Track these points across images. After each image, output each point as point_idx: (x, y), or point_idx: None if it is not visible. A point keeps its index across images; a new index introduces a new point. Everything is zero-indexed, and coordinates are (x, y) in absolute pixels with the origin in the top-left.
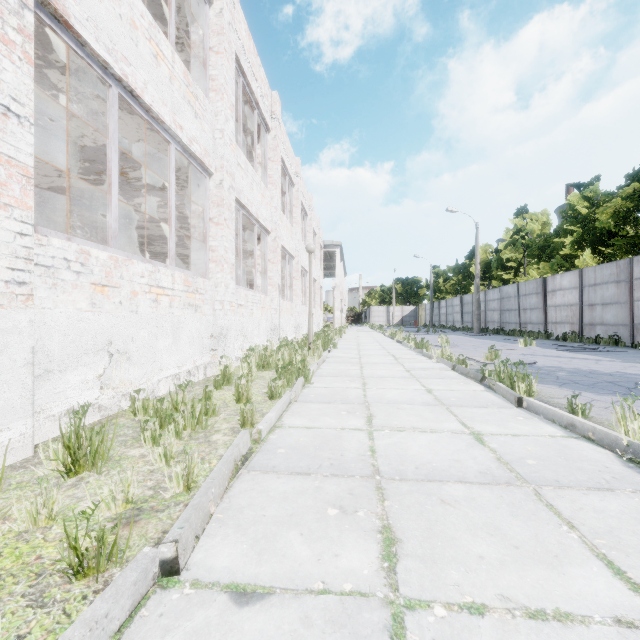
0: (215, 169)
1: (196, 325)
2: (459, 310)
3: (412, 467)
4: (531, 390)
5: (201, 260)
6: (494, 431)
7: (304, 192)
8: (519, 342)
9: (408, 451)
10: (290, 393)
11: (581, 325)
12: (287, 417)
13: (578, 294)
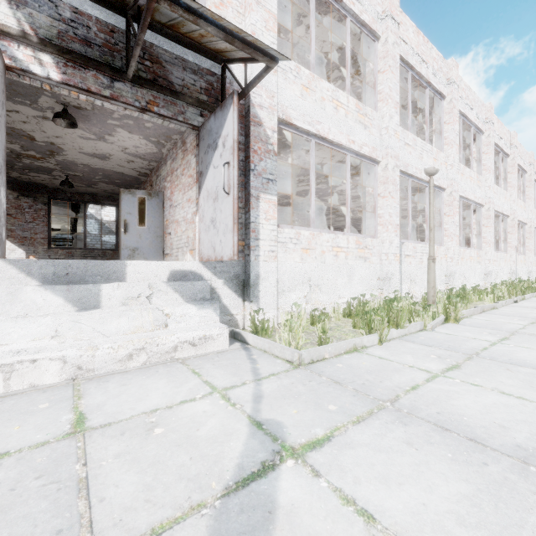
0: (485, 203)
1: (479, 269)
2: None
3: None
4: None
5: (477, 242)
6: None
7: (535, 169)
8: None
9: None
10: (533, 293)
11: None
12: (532, 298)
13: None
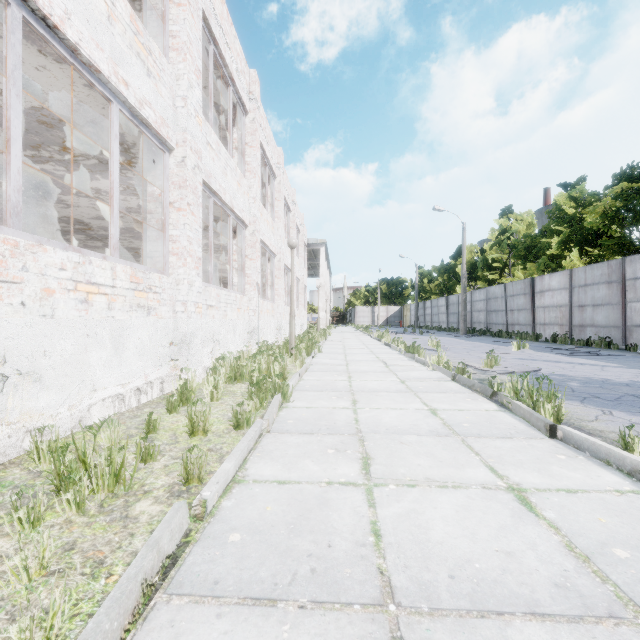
0: (176, 144)
1: (149, 331)
2: (445, 311)
3: (444, 574)
4: (560, 413)
5: (159, 252)
6: (538, 483)
7: (287, 186)
8: (512, 345)
9: (430, 532)
10: (261, 422)
11: (571, 327)
12: (253, 461)
13: (568, 295)
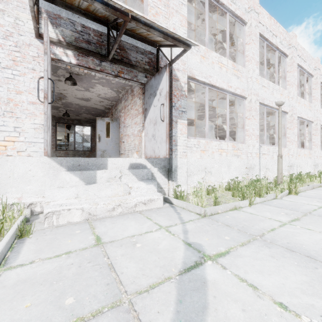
0: (314, 120)
1: (310, 162)
2: None
3: None
4: None
5: (309, 145)
6: None
7: None
8: None
9: None
10: None
11: None
12: None
13: None
